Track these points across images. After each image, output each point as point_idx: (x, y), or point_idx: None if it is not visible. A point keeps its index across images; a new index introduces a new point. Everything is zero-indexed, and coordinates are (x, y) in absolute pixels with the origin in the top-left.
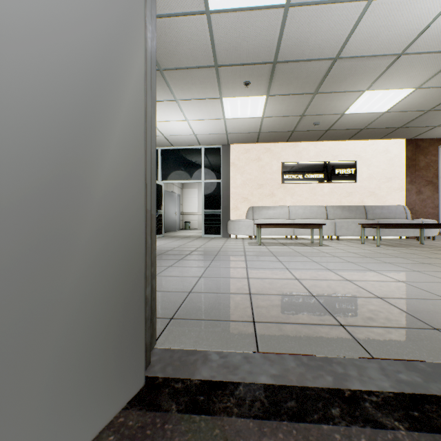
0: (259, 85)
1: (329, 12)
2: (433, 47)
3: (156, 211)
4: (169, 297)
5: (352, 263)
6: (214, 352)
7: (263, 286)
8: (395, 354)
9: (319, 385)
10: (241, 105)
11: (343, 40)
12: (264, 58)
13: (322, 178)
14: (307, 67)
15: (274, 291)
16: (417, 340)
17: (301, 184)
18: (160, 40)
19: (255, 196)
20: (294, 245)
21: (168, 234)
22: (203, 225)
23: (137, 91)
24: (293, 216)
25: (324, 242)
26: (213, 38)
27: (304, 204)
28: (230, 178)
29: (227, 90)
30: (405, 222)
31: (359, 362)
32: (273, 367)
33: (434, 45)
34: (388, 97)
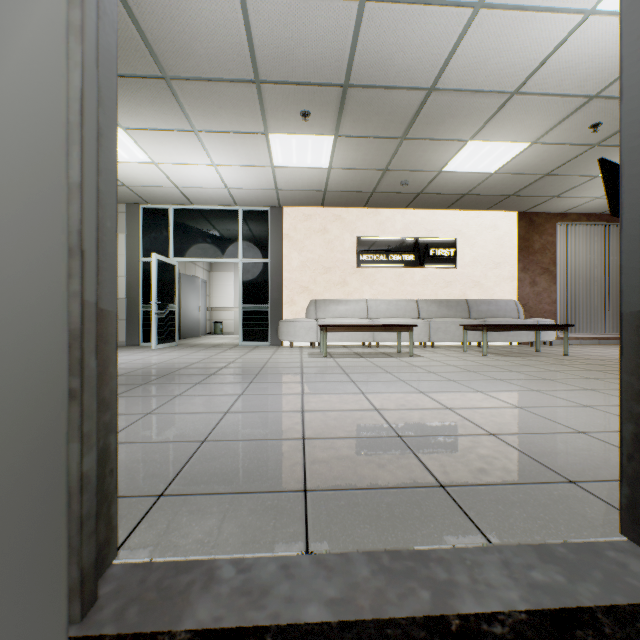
0: (324, 118)
1: (422, 17)
2: (553, 87)
3: (165, 306)
4: (164, 453)
5: (453, 381)
6: (228, 561)
7: (325, 424)
8: (523, 533)
9: (408, 612)
10: (298, 147)
11: (441, 64)
12: (331, 78)
13: (413, 260)
14: (392, 97)
15: (342, 431)
16: (549, 503)
17: (384, 268)
18: (164, 27)
19: (319, 285)
20: (374, 356)
21: (186, 342)
22: (241, 328)
23: (45, 51)
24: (374, 313)
25: (416, 351)
26: (252, 36)
27: (388, 298)
28: (282, 257)
29: (276, 122)
30: (517, 322)
31: (470, 554)
32: (332, 583)
33: (555, 85)
34: (498, 152)
